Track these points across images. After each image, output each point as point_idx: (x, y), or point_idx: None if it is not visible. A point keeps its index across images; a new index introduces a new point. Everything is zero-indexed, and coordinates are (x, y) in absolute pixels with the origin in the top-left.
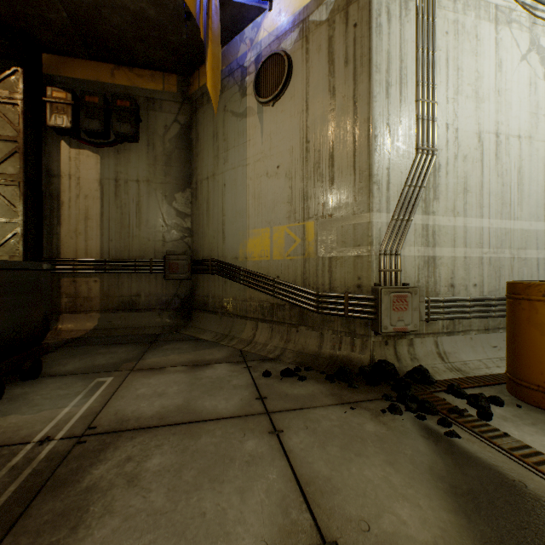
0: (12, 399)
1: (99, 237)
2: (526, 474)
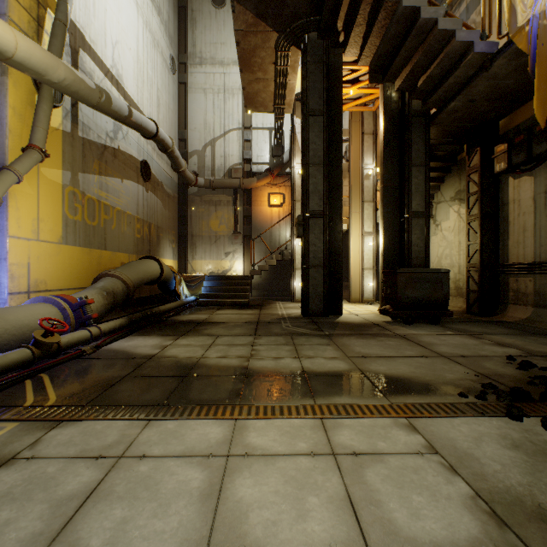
0: (414, 326)
1: (532, 244)
2: (424, 399)
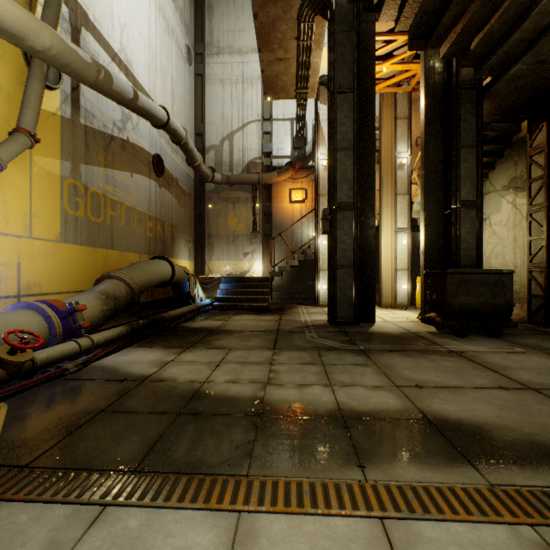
0: (469, 339)
1: None
2: (543, 478)
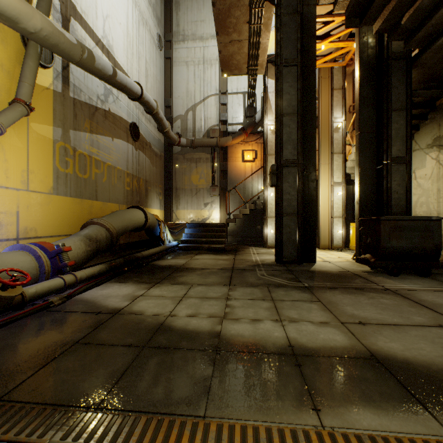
0: (401, 278)
1: None
2: None
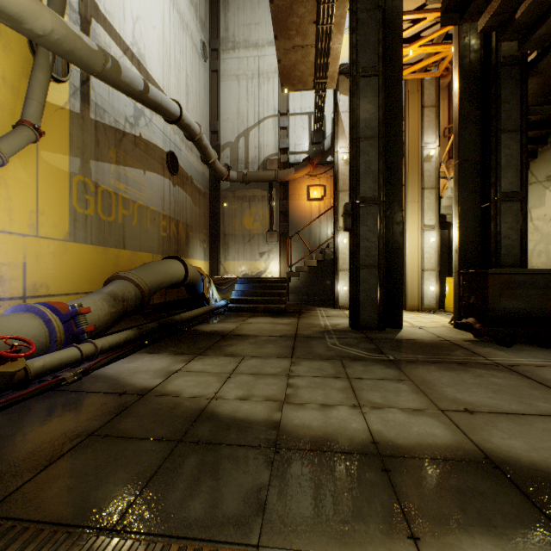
0: (515, 349)
1: None
2: None
